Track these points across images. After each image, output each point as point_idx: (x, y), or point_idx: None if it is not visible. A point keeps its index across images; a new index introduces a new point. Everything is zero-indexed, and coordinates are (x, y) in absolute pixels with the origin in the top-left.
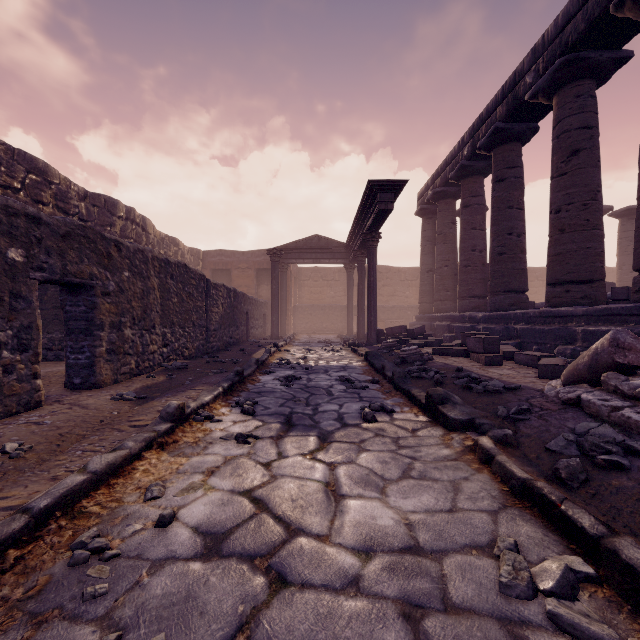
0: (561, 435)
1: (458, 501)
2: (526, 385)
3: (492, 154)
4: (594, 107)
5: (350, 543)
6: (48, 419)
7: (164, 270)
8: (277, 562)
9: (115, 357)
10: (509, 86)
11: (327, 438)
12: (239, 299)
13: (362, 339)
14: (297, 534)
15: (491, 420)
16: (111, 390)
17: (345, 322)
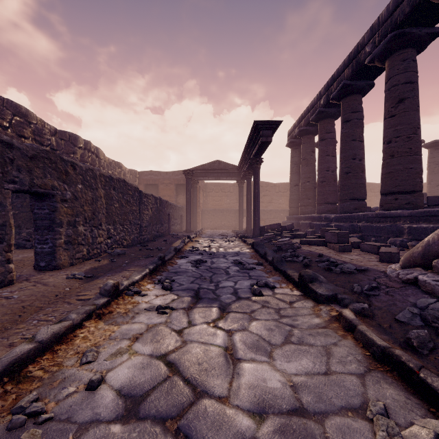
0: (407, 309)
1: (331, 364)
2: (372, 267)
3: (341, 103)
4: (415, 68)
5: (246, 405)
6: (16, 294)
7: (108, 184)
8: (185, 424)
9: (71, 246)
10: (353, 54)
11: (226, 309)
12: (163, 205)
13: (249, 233)
14: (202, 396)
15: (350, 295)
16: (67, 271)
17: (237, 221)
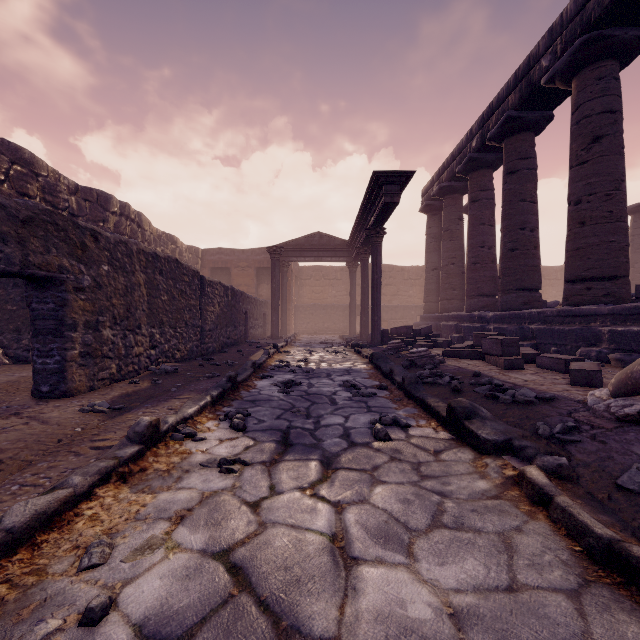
0: (635, 467)
1: (516, 570)
2: (561, 394)
3: (503, 145)
4: (618, 90)
5: None
6: None
7: (152, 265)
8: None
9: (91, 361)
10: (522, 71)
11: (331, 463)
12: (237, 298)
13: (365, 339)
14: (290, 638)
15: (533, 442)
16: (83, 399)
17: (347, 322)
